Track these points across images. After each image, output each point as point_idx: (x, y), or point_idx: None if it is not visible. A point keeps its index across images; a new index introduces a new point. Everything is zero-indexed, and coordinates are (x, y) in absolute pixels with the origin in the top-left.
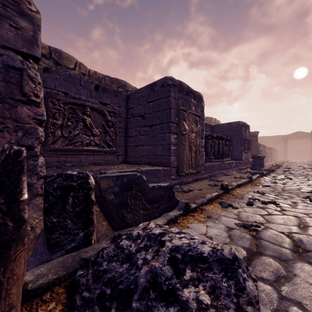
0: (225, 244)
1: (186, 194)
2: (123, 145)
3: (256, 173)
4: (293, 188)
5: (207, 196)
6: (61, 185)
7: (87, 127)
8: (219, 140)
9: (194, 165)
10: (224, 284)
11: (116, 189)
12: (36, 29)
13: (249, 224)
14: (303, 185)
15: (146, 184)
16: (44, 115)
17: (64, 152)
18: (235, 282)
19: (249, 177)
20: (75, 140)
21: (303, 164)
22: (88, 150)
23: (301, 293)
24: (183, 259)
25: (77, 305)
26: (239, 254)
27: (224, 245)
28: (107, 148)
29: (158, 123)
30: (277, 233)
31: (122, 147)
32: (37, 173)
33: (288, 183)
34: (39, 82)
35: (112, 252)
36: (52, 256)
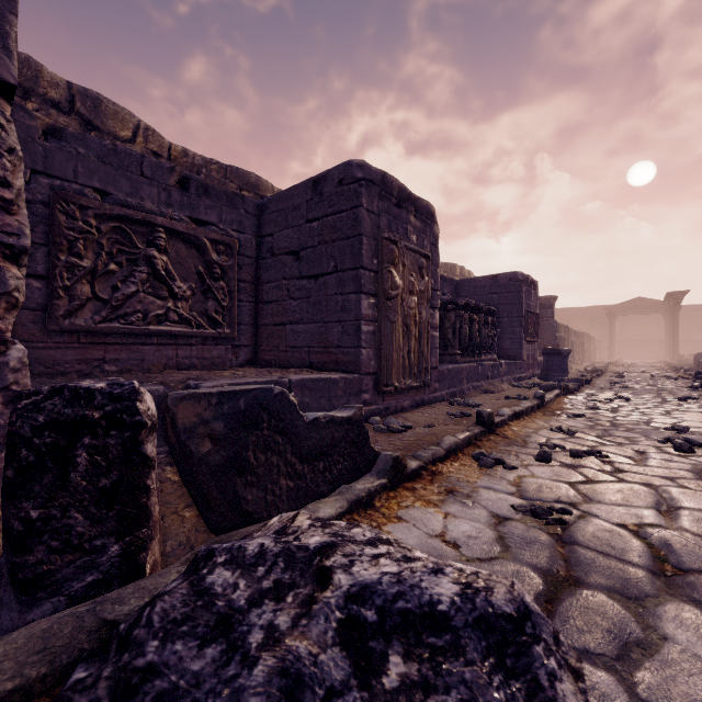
0: (492, 561)
1: (398, 436)
2: (248, 321)
3: (552, 388)
4: (635, 420)
5: (447, 440)
6: (57, 419)
7: (159, 278)
8: (471, 314)
9: (415, 369)
10: (497, 696)
11: (217, 428)
12: (4, 7)
13: (546, 506)
14: (655, 413)
15: (296, 412)
16: (26, 234)
17: (98, 337)
18: (526, 688)
19: (539, 396)
20: (127, 309)
21: (650, 368)
22: (162, 334)
23: (687, 690)
24: (380, 622)
25: None
26: (525, 585)
27: (494, 575)
28: (211, 330)
29: (332, 270)
30: (612, 528)
31: (247, 328)
32: (6, 387)
33: (622, 408)
34: (12, 148)
35: (179, 607)
36: (28, 614)
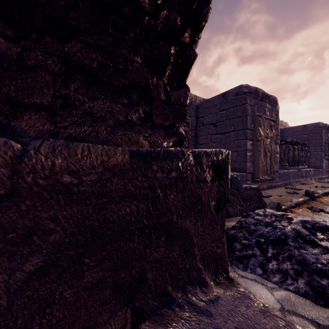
0: None
1: (267, 198)
2: None
3: None
4: None
5: (294, 200)
6: None
7: None
8: (293, 145)
9: (268, 172)
10: None
11: None
12: None
13: None
14: None
15: (240, 184)
16: None
17: None
18: None
19: None
20: None
21: None
22: None
23: None
24: (312, 227)
25: (237, 248)
26: None
27: None
28: None
29: (232, 130)
30: None
31: None
32: None
33: None
34: None
35: (253, 221)
36: None
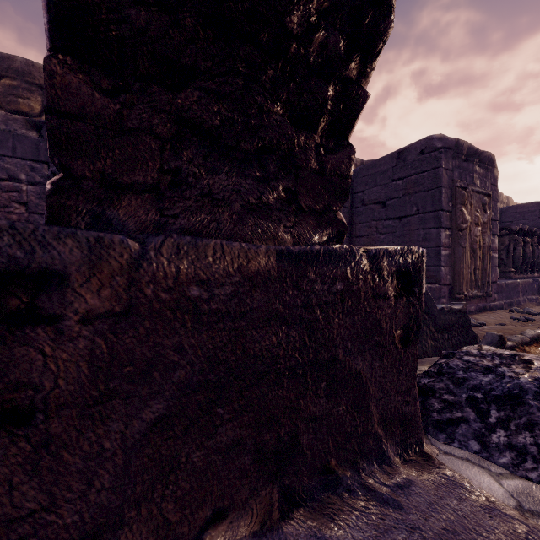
0: None
1: (478, 328)
2: None
3: None
4: None
5: (528, 332)
6: None
7: None
8: (523, 237)
9: (479, 283)
10: None
11: None
12: None
13: None
14: None
15: (433, 303)
16: None
17: None
18: None
19: None
20: None
21: None
22: None
23: None
24: None
25: (435, 408)
26: None
27: None
28: None
29: (414, 213)
30: None
31: None
32: None
33: None
34: None
35: (461, 364)
36: None
